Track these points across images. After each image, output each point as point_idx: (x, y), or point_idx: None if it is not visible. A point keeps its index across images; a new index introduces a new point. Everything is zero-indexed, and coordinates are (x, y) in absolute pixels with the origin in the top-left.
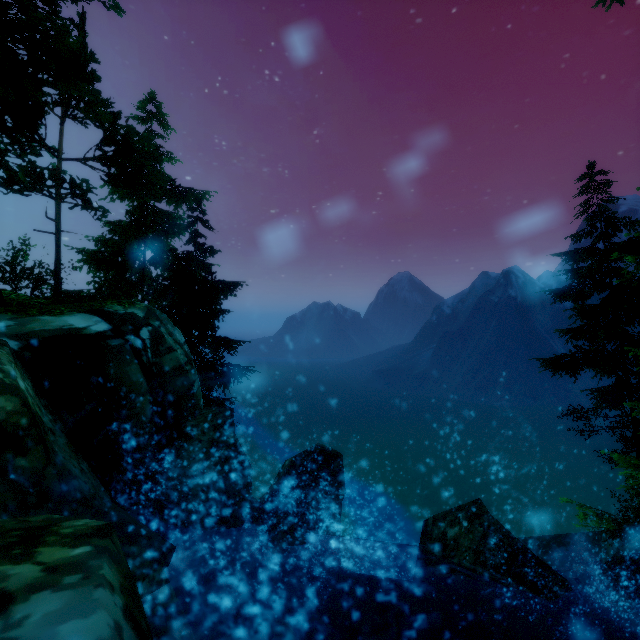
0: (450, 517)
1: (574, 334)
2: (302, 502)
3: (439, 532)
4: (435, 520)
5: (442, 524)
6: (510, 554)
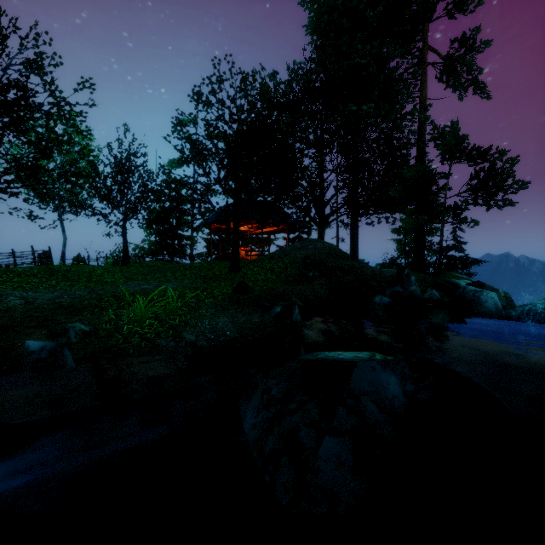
0: None
1: None
2: None
3: None
4: None
5: None
6: None
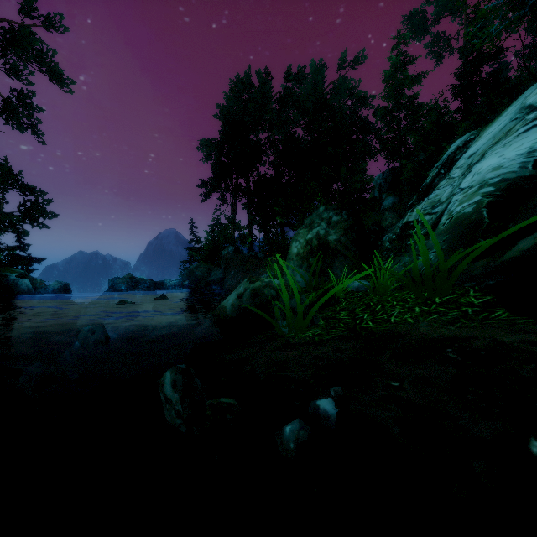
0: None
1: None
2: None
3: None
4: None
5: None
6: None
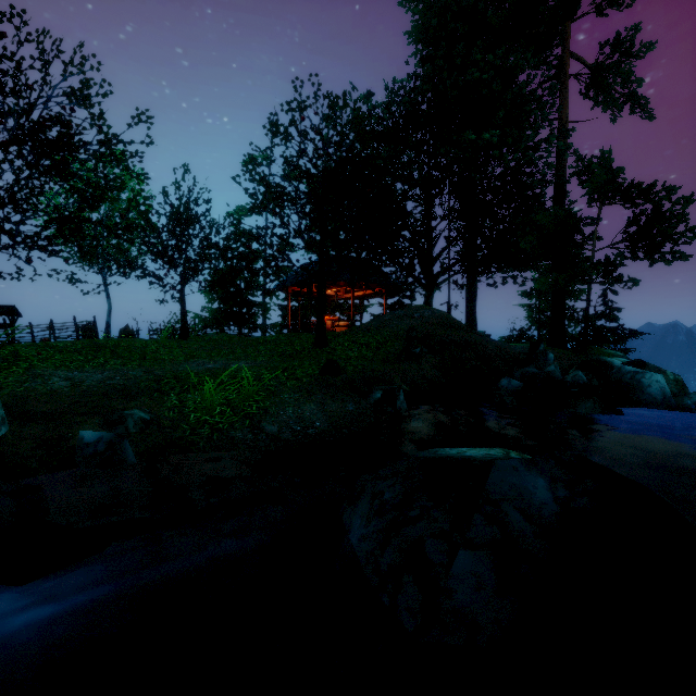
0: None
1: None
2: None
3: None
4: None
5: None
6: None
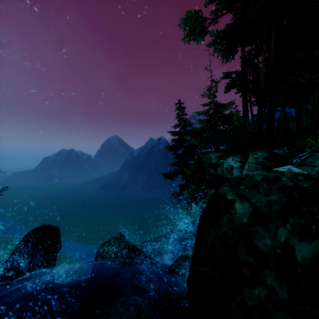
0: (107, 243)
1: (175, 164)
2: (29, 257)
3: (102, 250)
4: (101, 246)
5: (104, 247)
6: (128, 250)
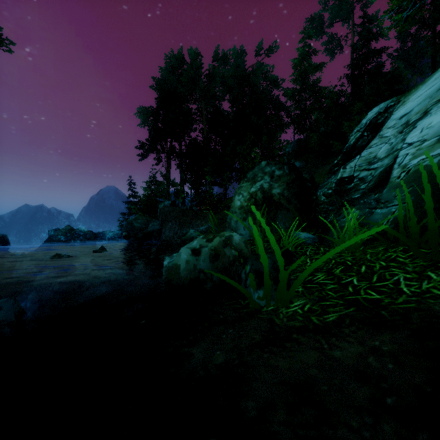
0: None
1: None
2: None
3: None
4: None
5: None
6: None
